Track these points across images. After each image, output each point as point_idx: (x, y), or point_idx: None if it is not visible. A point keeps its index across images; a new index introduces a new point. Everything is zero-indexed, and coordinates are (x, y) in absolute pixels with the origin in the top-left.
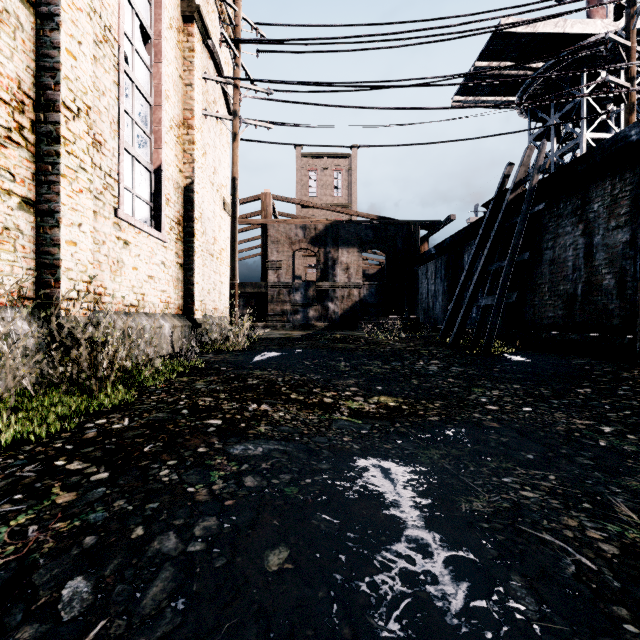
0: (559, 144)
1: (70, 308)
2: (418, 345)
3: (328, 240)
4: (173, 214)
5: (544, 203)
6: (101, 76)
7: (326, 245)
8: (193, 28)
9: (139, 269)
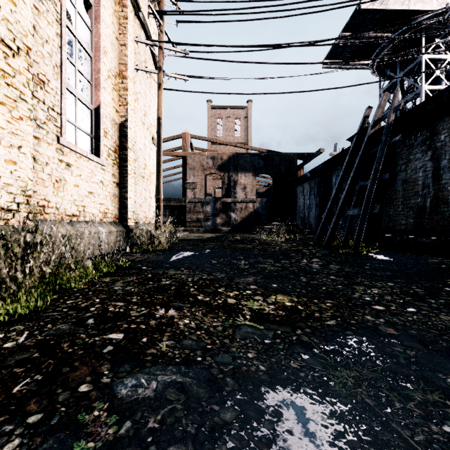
0: (403, 94)
1: (9, 218)
2: (299, 245)
3: (231, 167)
4: (110, 144)
5: (400, 135)
6: (44, 27)
7: (229, 171)
8: (127, 1)
9: (80, 186)
